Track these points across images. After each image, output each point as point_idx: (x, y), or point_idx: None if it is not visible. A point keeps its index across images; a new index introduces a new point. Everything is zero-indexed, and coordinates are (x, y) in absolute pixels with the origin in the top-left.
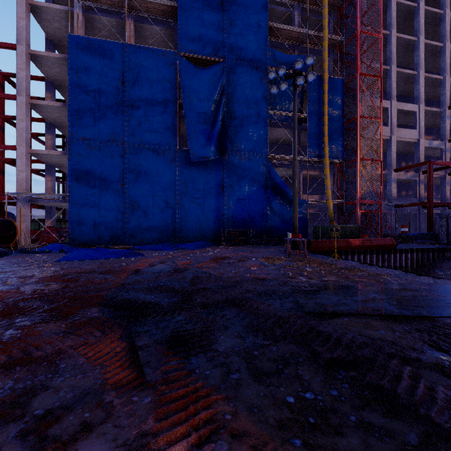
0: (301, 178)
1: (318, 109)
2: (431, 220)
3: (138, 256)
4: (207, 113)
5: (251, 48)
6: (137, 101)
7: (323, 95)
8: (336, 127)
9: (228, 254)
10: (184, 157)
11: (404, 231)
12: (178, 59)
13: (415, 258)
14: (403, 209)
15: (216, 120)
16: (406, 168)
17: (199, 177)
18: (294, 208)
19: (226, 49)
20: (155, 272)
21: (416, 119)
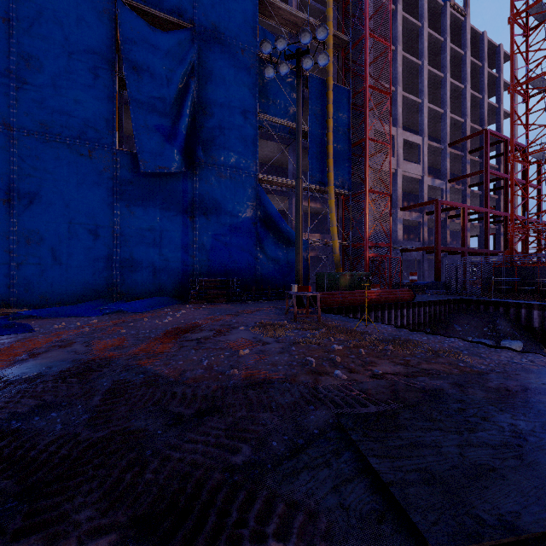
0: None
1: (321, 122)
2: (439, 266)
3: (16, 332)
4: (167, 101)
5: (235, 20)
6: (37, 58)
7: (328, 105)
8: (342, 148)
9: (199, 320)
10: (128, 164)
11: (413, 279)
12: (117, 5)
13: (433, 312)
14: (408, 254)
15: (182, 114)
16: (413, 207)
17: (153, 198)
18: (298, 248)
19: (197, 11)
20: (23, 378)
21: (421, 153)
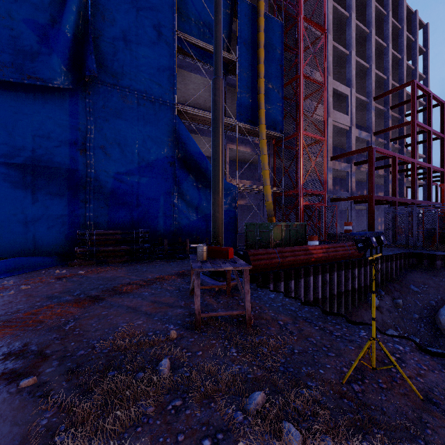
0: (227, 155)
1: (251, 53)
2: (373, 216)
3: None
4: None
5: None
6: None
7: (259, 33)
8: (274, 85)
9: None
10: None
11: (348, 230)
12: None
13: (385, 270)
14: (338, 204)
15: (65, 9)
16: (345, 156)
17: (23, 121)
18: (217, 185)
19: None
20: None
21: (349, 104)
